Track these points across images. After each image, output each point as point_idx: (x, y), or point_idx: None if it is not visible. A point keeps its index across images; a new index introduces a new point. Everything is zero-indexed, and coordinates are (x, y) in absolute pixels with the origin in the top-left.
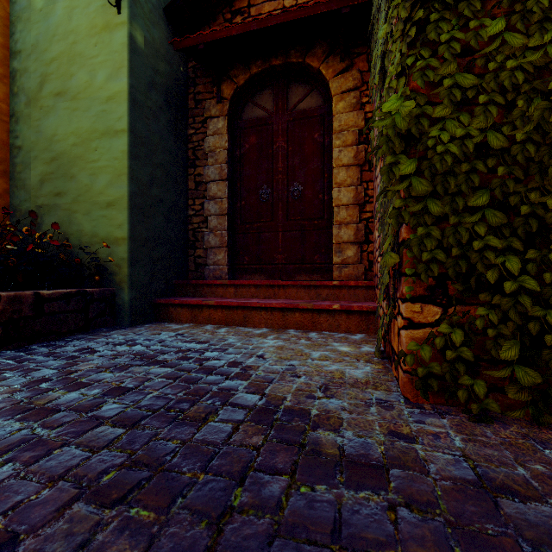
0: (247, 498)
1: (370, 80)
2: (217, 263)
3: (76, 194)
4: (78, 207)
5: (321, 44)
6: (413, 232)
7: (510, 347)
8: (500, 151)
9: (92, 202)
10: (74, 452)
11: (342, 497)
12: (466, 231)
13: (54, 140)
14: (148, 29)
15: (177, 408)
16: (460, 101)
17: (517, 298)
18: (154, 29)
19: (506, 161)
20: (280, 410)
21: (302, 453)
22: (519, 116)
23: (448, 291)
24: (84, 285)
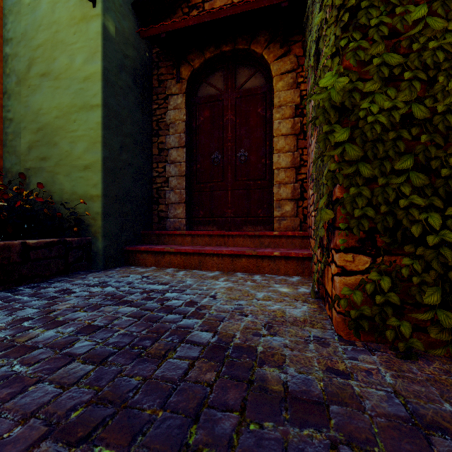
0: (201, 436)
1: (305, 62)
2: (177, 216)
3: (58, 159)
4: (60, 169)
5: (263, 33)
6: (346, 191)
7: (432, 293)
8: (423, 121)
9: (72, 165)
10: (47, 389)
11: (288, 434)
12: (392, 191)
13: (40, 113)
14: (119, 21)
15: (140, 345)
16: (387, 77)
17: (439, 250)
18: (124, 21)
19: (428, 130)
20: (230, 348)
21: (250, 389)
22: (440, 90)
23: (376, 243)
24: (64, 235)
